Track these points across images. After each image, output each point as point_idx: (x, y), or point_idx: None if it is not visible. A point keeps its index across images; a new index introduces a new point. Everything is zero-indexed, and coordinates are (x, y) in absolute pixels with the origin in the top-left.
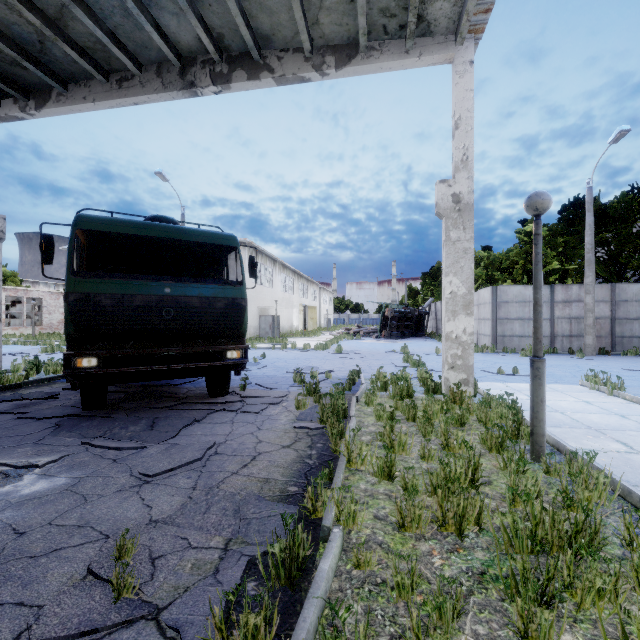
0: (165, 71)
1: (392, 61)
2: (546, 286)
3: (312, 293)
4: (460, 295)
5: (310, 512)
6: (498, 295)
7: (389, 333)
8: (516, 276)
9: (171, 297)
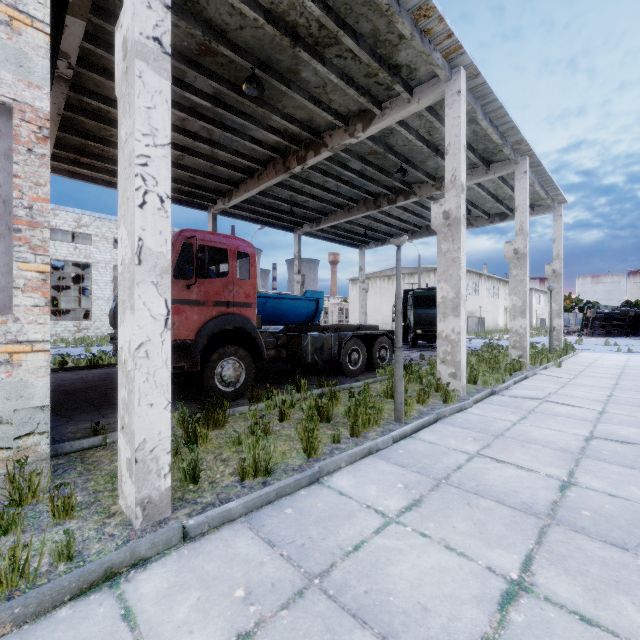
0: (429, 228)
1: None
2: None
3: None
4: (555, 310)
5: None
6: None
7: (591, 332)
8: None
9: None
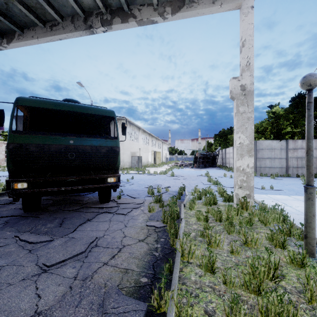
0: (76, 20)
1: (204, 8)
2: (284, 140)
3: (158, 145)
4: (245, 145)
5: (155, 308)
6: (257, 145)
7: (198, 165)
8: (267, 135)
9: (73, 146)
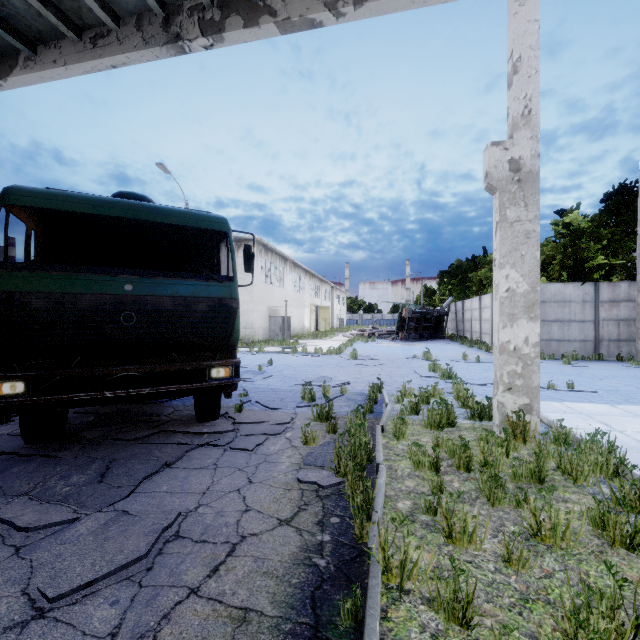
0: (146, 23)
1: None
2: (589, 284)
3: (324, 293)
4: (520, 293)
5: None
6: None
7: (406, 335)
8: (552, 273)
9: (133, 297)
